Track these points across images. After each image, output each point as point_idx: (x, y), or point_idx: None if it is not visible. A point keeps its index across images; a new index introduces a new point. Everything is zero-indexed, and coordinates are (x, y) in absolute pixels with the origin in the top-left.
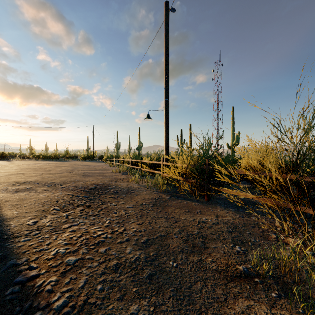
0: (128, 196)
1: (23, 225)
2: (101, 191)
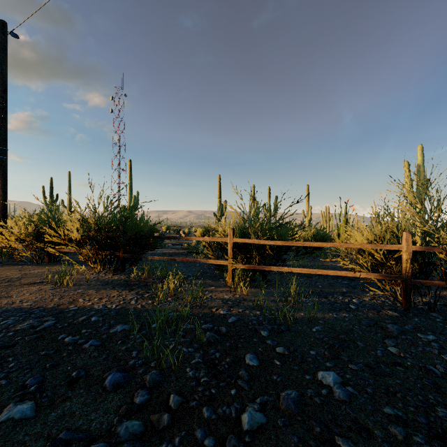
0: None
1: None
2: None
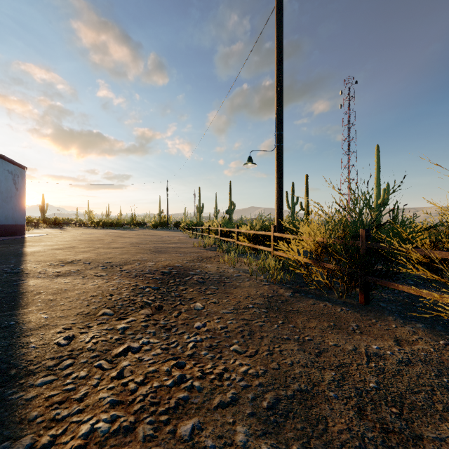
0: (222, 288)
1: (48, 345)
2: (178, 279)
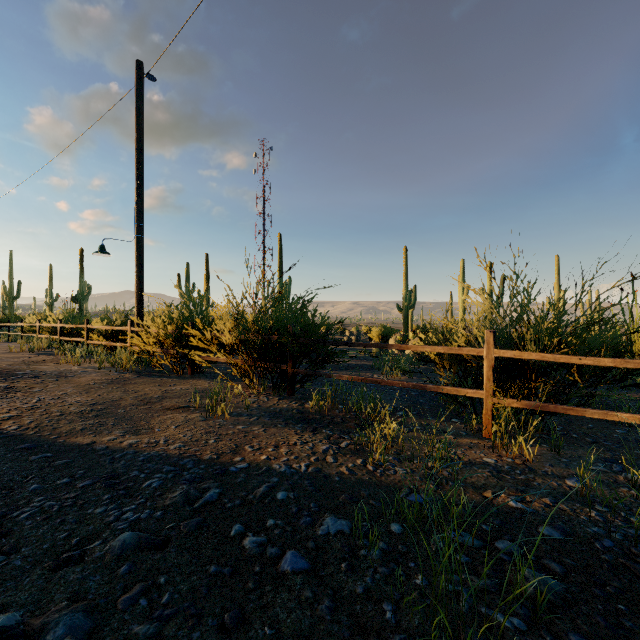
0: (63, 379)
1: None
2: (2, 378)
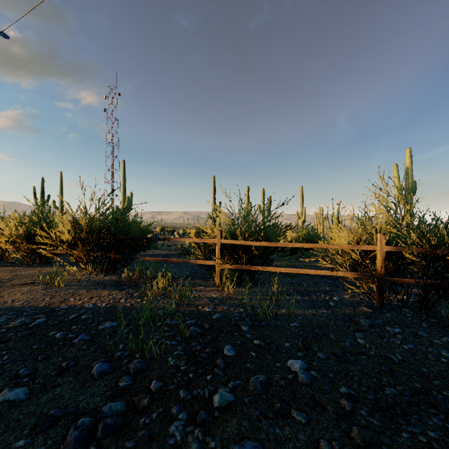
0: None
1: None
2: None
